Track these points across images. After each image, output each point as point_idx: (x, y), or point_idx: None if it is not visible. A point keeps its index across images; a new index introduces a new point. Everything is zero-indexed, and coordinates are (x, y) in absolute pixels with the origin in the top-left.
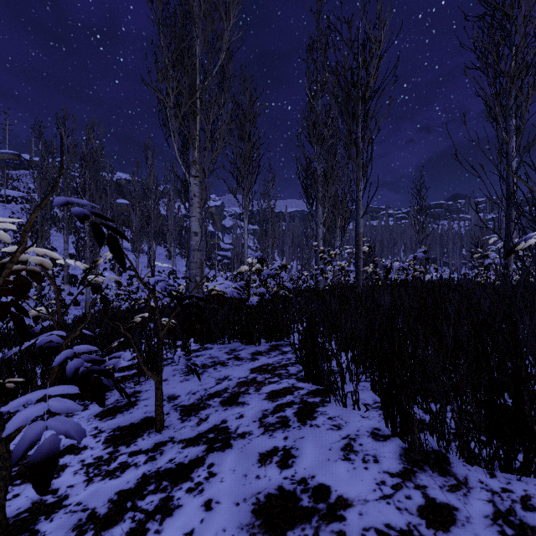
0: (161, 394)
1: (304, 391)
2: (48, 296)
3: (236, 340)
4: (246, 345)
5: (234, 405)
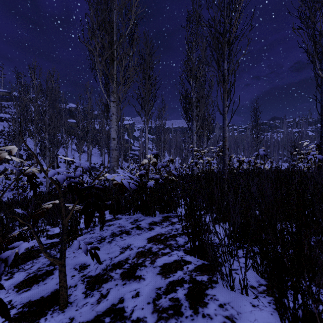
0: (63, 276)
1: (192, 266)
2: (22, 179)
3: (139, 212)
4: (145, 216)
5: (131, 279)
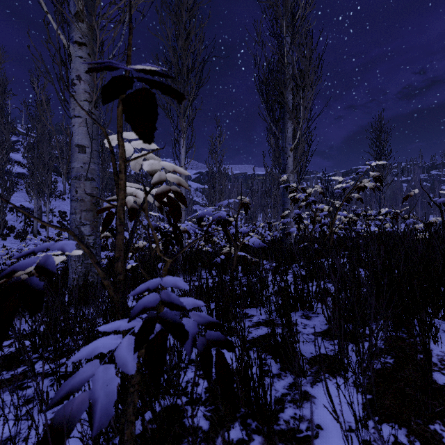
0: None
1: None
2: None
3: None
4: None
5: None
